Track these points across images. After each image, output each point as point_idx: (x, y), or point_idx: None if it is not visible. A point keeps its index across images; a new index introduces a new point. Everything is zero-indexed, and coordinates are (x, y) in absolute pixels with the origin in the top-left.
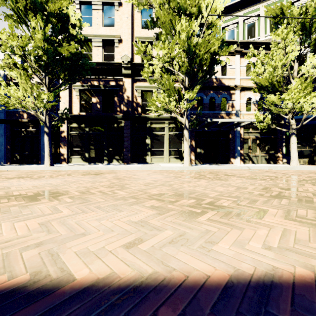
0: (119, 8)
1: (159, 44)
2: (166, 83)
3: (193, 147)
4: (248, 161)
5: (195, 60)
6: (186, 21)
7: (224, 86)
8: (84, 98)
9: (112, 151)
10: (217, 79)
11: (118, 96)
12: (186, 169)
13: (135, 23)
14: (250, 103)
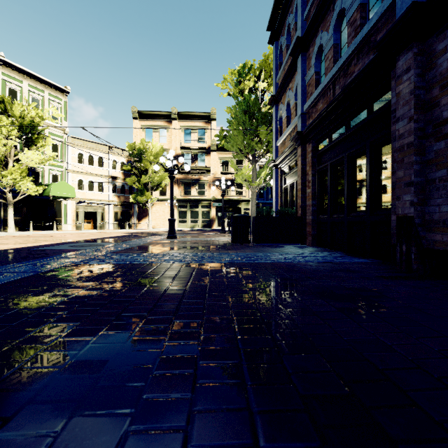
0: None
1: None
2: None
3: None
4: None
5: None
6: None
7: None
8: None
9: None
10: None
11: None
12: None
13: None
14: None
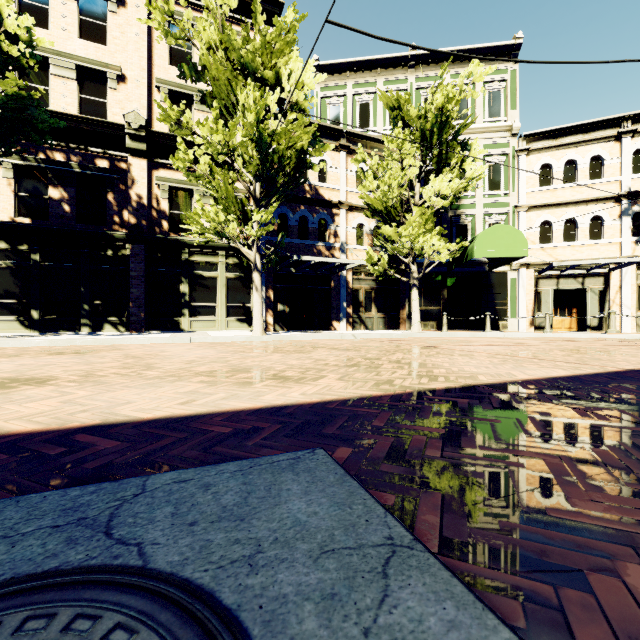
0: (118, 9)
1: (207, 122)
2: (221, 187)
3: (271, 301)
4: (359, 326)
5: (272, 158)
6: (257, 90)
7: (322, 200)
8: (26, 186)
9: (101, 306)
10: (312, 187)
11: (117, 191)
12: (256, 340)
13: (156, 51)
14: (362, 233)
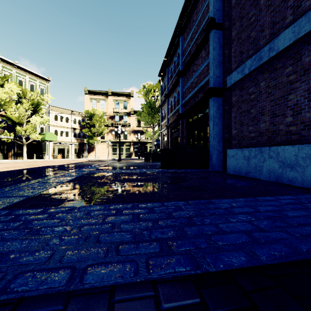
0: None
1: None
2: None
3: None
4: None
5: None
6: None
7: None
8: None
9: None
10: None
11: None
12: None
13: None
14: None
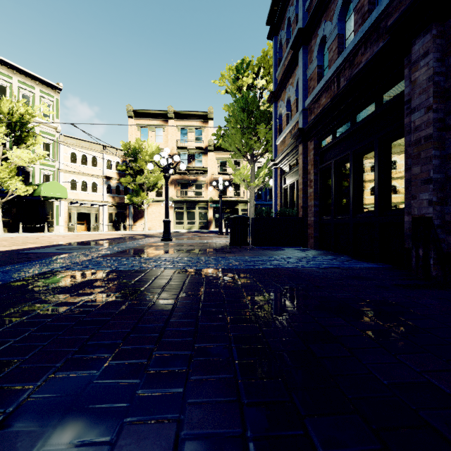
0: None
1: None
2: None
3: None
4: None
5: None
6: None
7: None
8: None
9: None
10: None
11: None
12: None
13: None
14: None
